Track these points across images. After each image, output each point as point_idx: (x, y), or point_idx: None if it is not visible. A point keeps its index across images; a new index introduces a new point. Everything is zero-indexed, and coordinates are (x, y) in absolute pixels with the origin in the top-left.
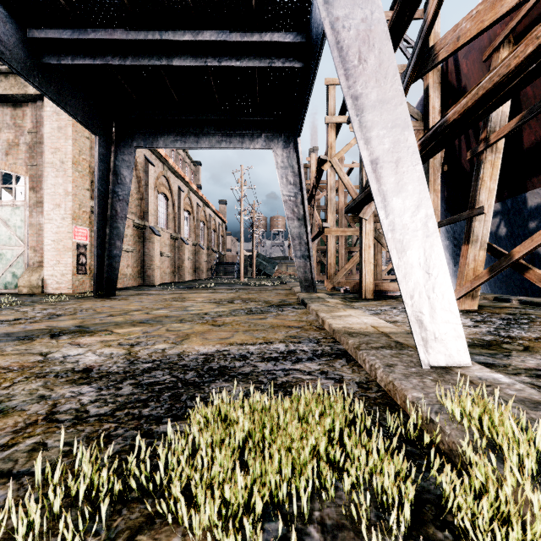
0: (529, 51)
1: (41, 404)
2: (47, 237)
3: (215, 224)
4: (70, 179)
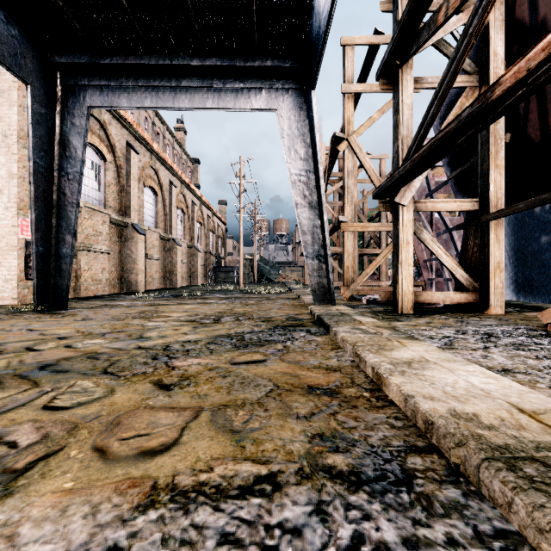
0: None
1: None
2: None
3: (214, 225)
4: (15, 157)
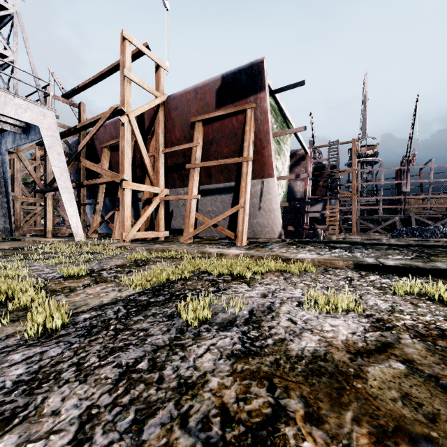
0: (97, 183)
1: None
2: None
3: None
4: None
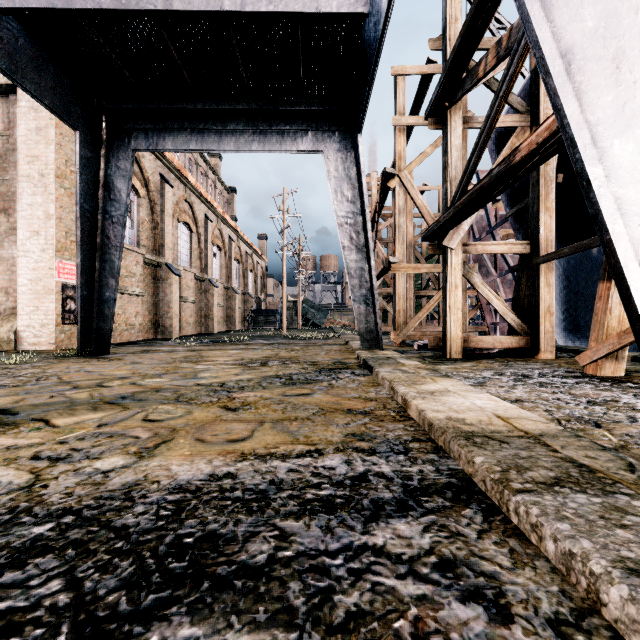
0: None
1: None
2: (22, 275)
3: (253, 263)
4: (52, 198)
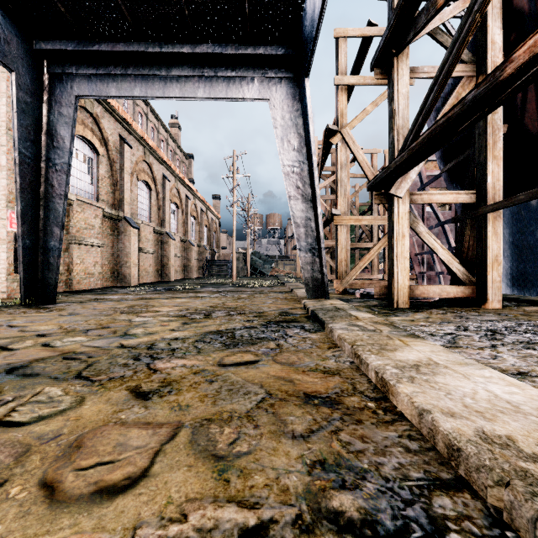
0: None
1: None
2: None
3: (208, 219)
4: (4, 149)
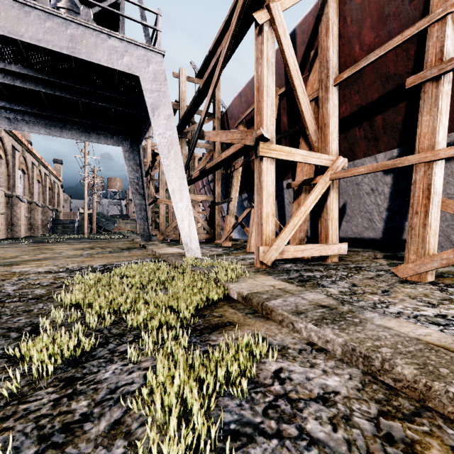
0: (221, 160)
1: (48, 277)
2: None
3: (51, 182)
4: None
